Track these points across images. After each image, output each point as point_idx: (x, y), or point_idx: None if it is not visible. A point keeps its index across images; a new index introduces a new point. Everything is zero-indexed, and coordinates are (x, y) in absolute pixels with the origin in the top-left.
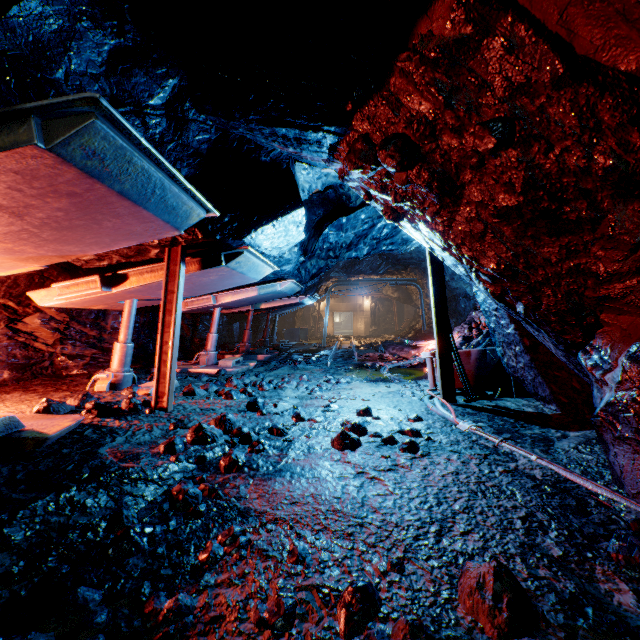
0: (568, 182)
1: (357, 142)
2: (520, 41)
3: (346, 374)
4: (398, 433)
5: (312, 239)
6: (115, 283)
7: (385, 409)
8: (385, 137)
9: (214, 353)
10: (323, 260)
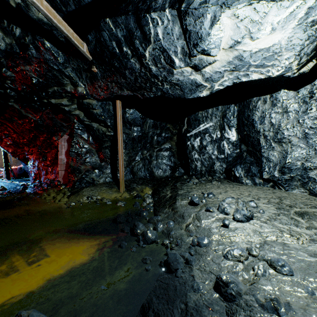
0: (19, 143)
1: None
2: (8, 128)
3: None
4: None
5: None
6: None
7: None
8: None
9: None
10: None
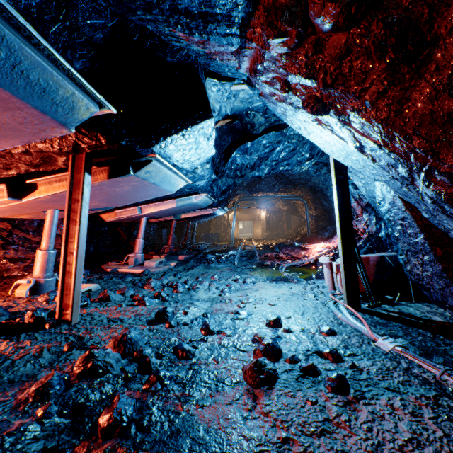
0: None
1: None
2: None
3: (251, 273)
4: (315, 354)
5: (222, 161)
6: (24, 192)
7: (293, 317)
8: None
9: (141, 255)
10: (231, 178)
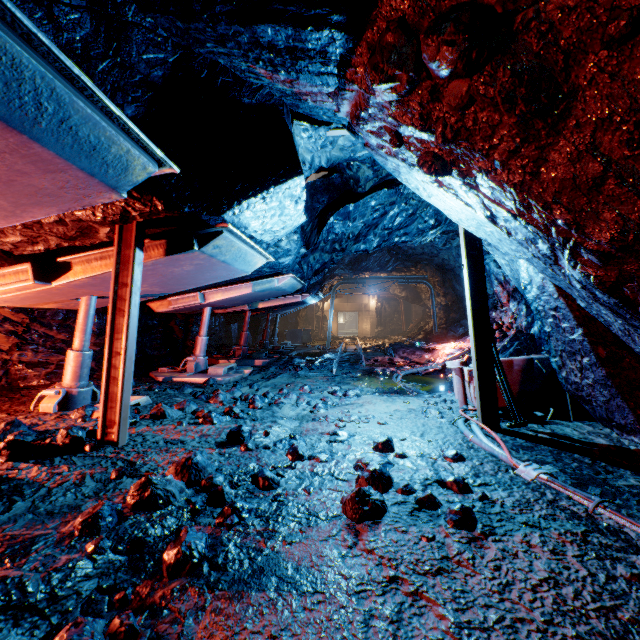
0: None
1: (387, 32)
2: None
3: (354, 383)
4: (436, 484)
5: (315, 230)
6: (55, 274)
7: (410, 439)
8: (436, 15)
9: (203, 359)
10: (327, 254)
